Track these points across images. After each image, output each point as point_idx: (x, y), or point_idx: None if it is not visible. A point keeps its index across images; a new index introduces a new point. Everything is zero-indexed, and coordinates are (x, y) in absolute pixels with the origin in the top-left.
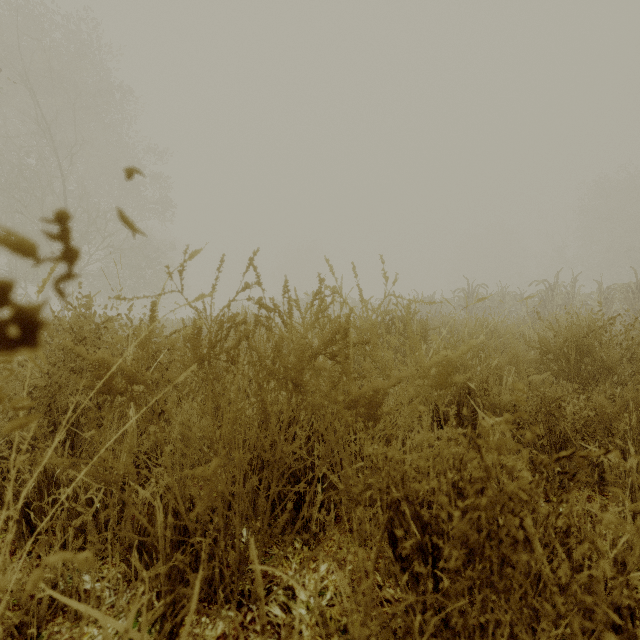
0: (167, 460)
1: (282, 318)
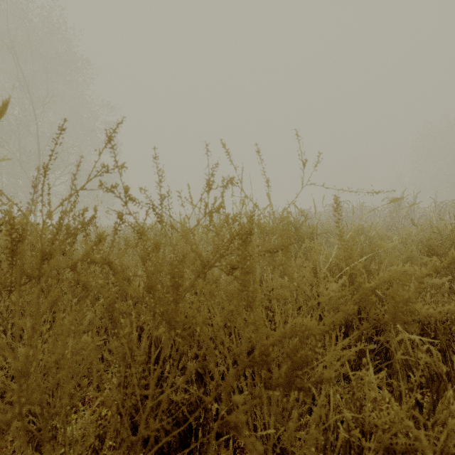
0: None
1: (158, 216)
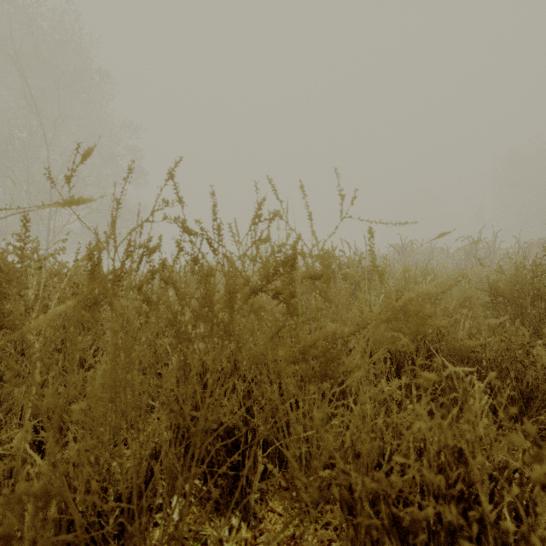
0: (48, 433)
1: (211, 246)
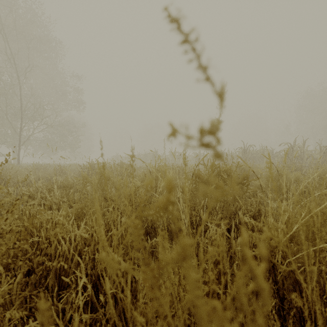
0: None
1: None
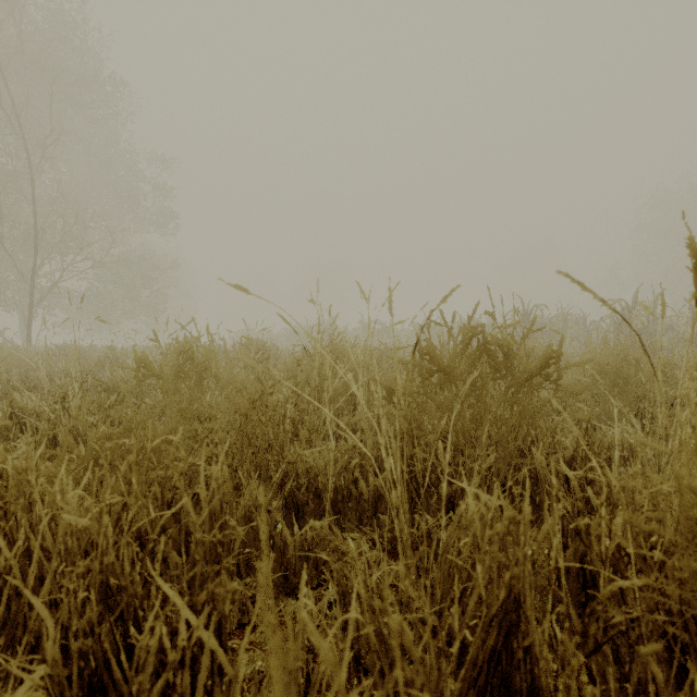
0: None
1: None
